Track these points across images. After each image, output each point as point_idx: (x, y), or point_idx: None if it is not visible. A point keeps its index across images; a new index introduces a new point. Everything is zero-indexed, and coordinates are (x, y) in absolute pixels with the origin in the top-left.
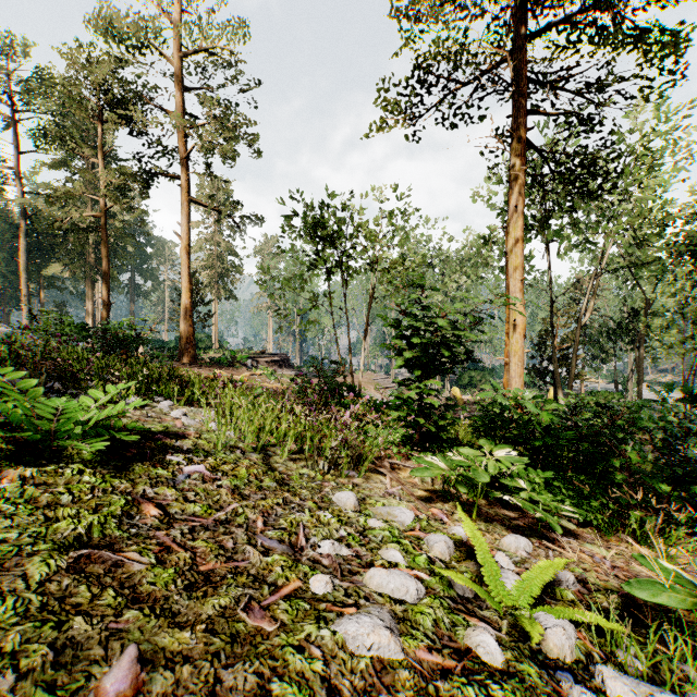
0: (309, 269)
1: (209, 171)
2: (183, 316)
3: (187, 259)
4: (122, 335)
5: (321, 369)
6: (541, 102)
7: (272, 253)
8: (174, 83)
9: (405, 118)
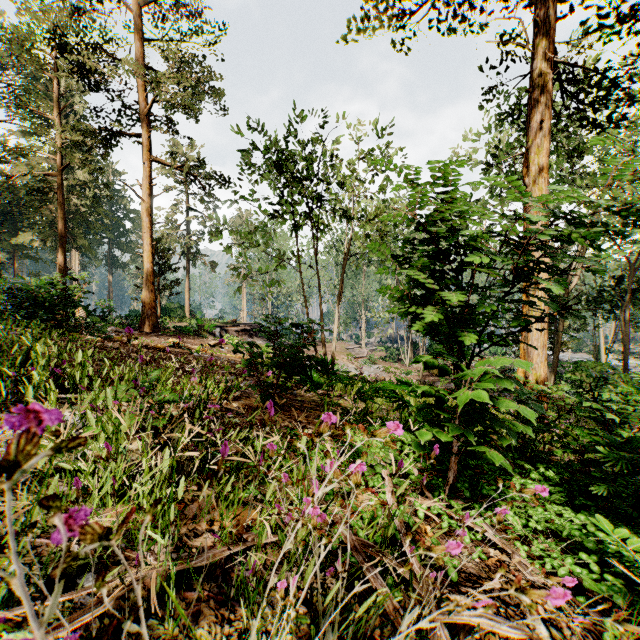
0: (272, 216)
1: (170, 126)
2: (144, 282)
3: (149, 222)
4: (42, 296)
5: (277, 336)
6: (561, 3)
7: (230, 200)
8: (134, 33)
9: (392, 18)
